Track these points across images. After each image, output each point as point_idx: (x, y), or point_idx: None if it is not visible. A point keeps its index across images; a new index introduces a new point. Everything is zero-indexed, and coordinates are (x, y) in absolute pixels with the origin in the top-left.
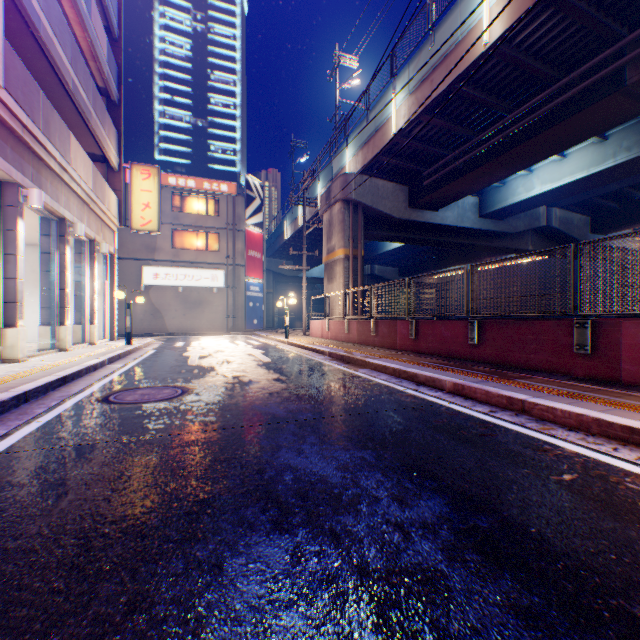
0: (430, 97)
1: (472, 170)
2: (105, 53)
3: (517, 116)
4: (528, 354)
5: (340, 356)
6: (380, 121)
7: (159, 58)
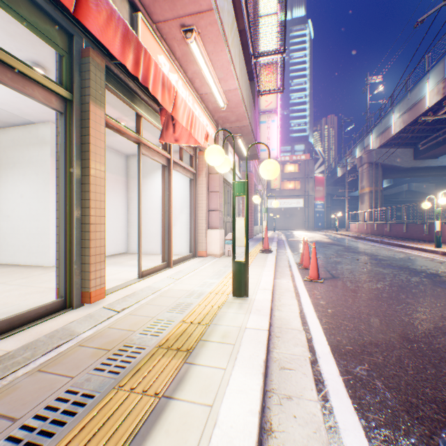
0: (407, 121)
1: (445, 143)
2: None
3: None
4: (416, 235)
5: (355, 237)
6: (386, 126)
7: None
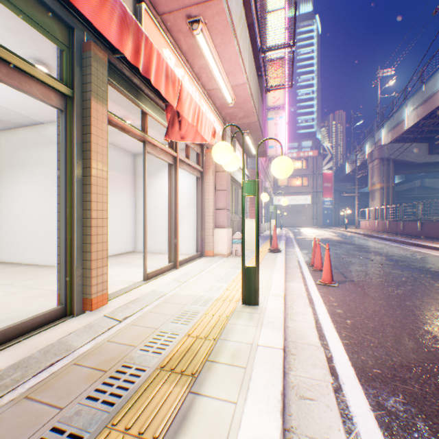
0: (422, 115)
1: None
2: None
3: None
4: (433, 233)
5: (365, 235)
6: (399, 120)
7: None
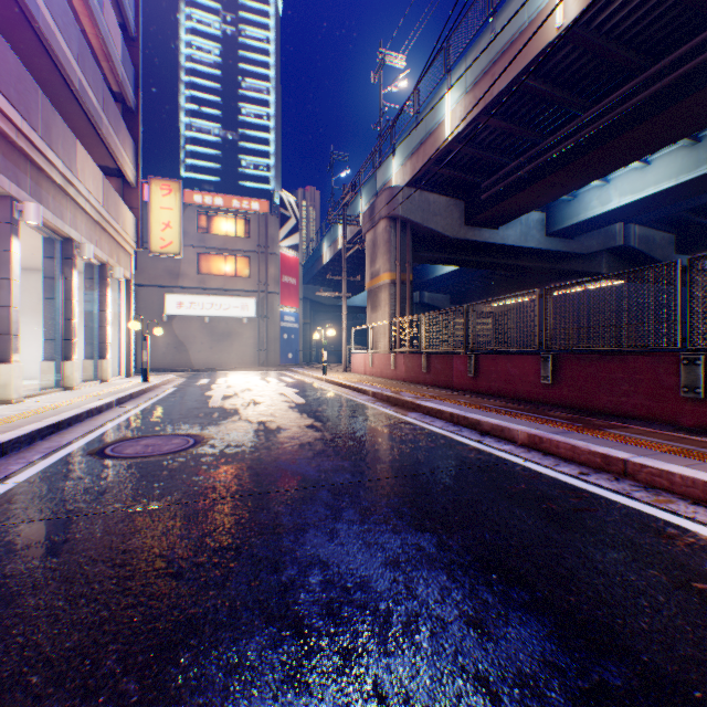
0: (491, 94)
1: (539, 180)
2: (119, 52)
3: (594, 114)
4: (618, 397)
5: (386, 397)
6: (431, 125)
7: (185, 65)
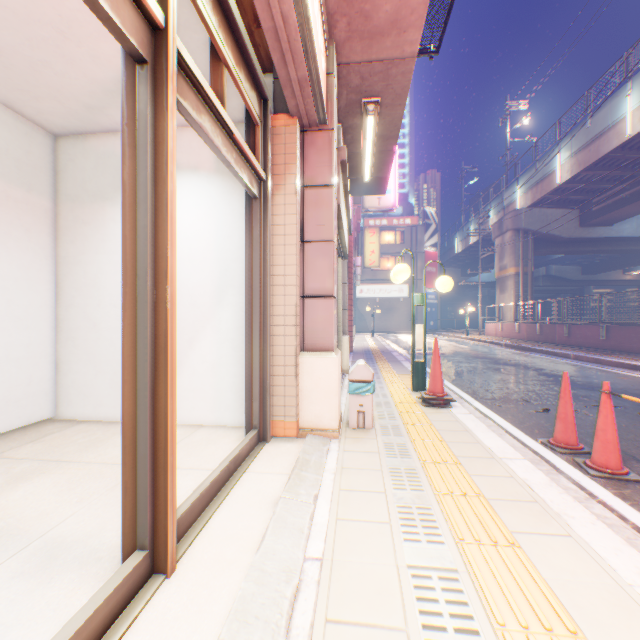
0: (587, 162)
1: (637, 200)
2: None
3: None
4: (631, 344)
5: (512, 346)
6: (546, 171)
7: None
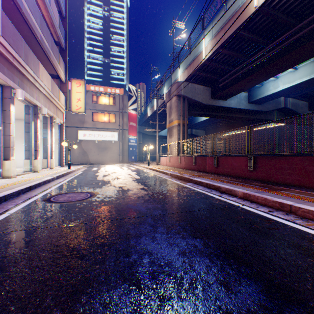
0: (224, 38)
1: (246, 77)
2: (58, 23)
3: (271, 47)
4: (285, 176)
5: (176, 176)
6: (196, 53)
7: (87, 30)
